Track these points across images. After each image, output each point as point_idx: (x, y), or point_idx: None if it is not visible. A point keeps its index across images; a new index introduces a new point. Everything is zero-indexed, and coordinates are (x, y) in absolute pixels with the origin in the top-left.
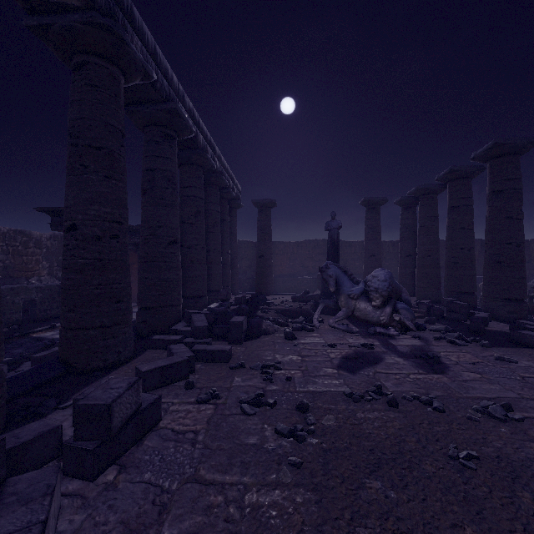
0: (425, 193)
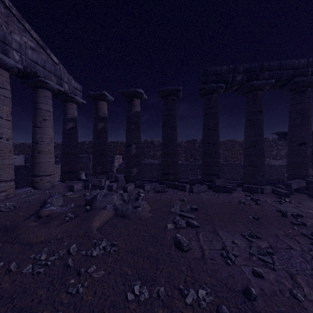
0: None
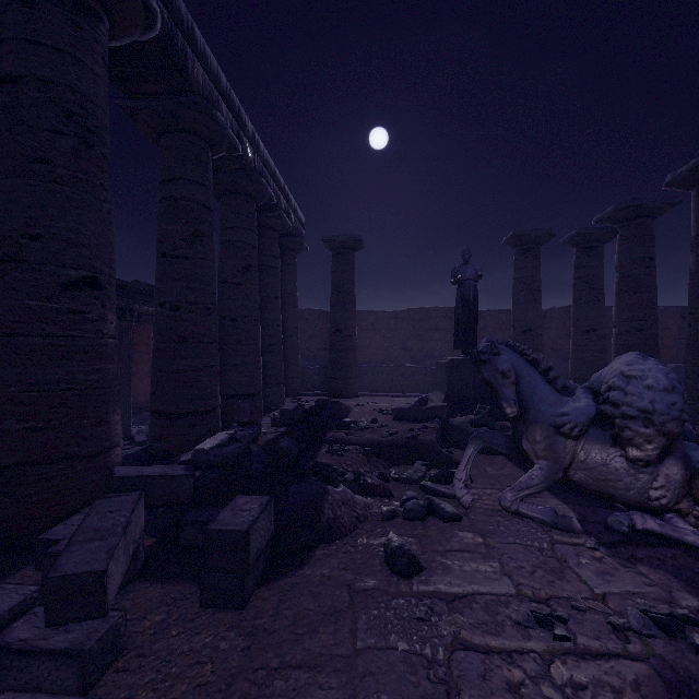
0: (633, 217)
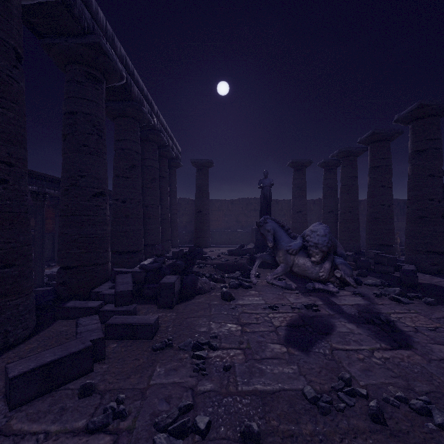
0: (347, 156)
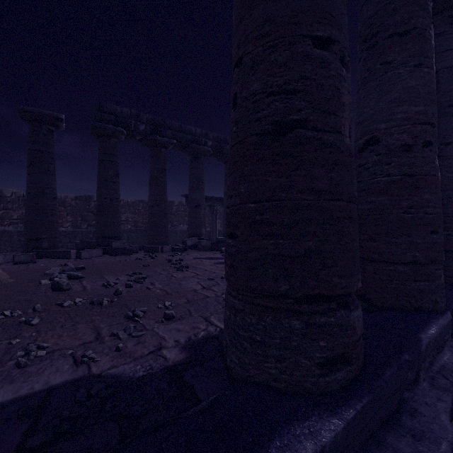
0: None
